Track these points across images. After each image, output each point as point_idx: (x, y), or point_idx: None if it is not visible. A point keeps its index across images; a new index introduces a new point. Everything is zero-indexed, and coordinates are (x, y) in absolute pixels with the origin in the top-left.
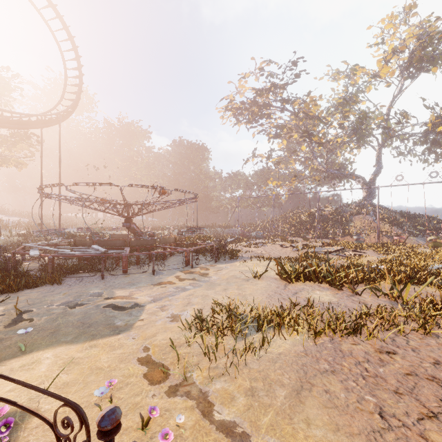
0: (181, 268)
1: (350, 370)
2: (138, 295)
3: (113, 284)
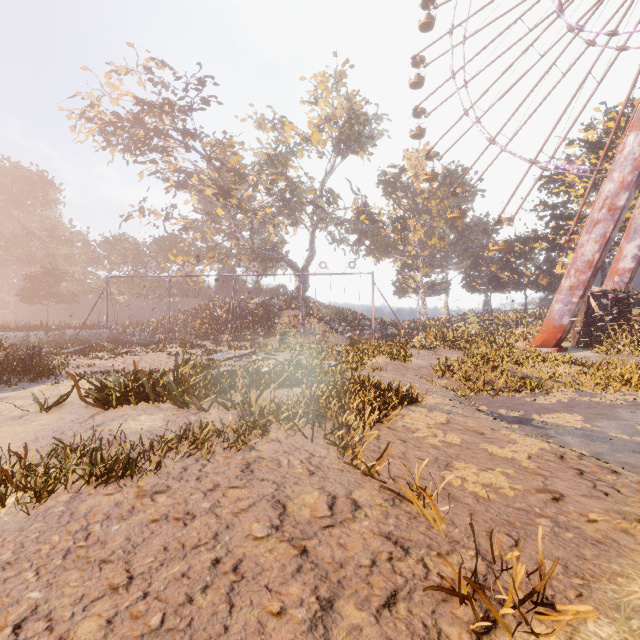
0: None
1: (54, 547)
2: None
3: None
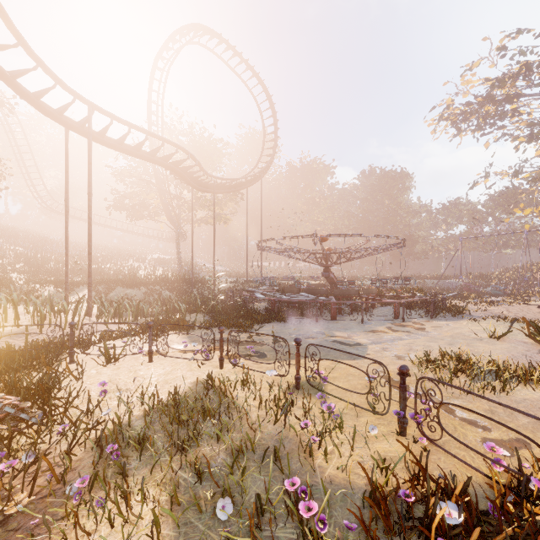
0: (390, 321)
1: None
2: (356, 338)
3: (328, 327)
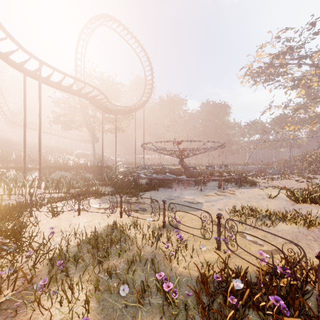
0: (216, 189)
1: None
2: (197, 199)
3: (182, 193)
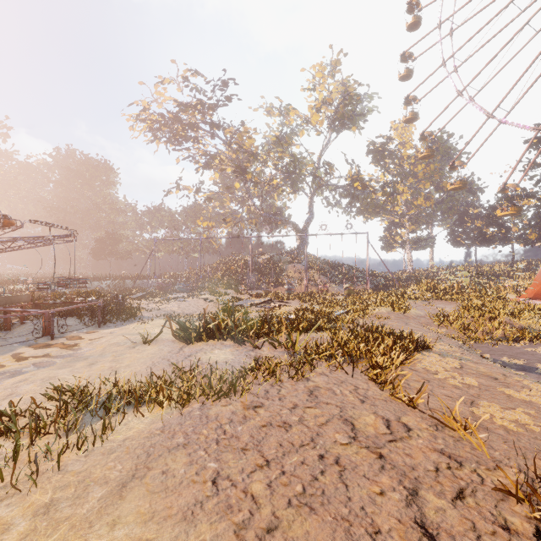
0: (31, 342)
1: (207, 437)
2: None
3: None
